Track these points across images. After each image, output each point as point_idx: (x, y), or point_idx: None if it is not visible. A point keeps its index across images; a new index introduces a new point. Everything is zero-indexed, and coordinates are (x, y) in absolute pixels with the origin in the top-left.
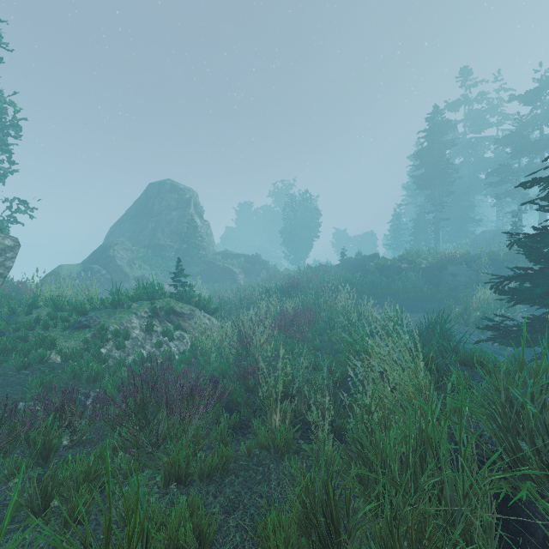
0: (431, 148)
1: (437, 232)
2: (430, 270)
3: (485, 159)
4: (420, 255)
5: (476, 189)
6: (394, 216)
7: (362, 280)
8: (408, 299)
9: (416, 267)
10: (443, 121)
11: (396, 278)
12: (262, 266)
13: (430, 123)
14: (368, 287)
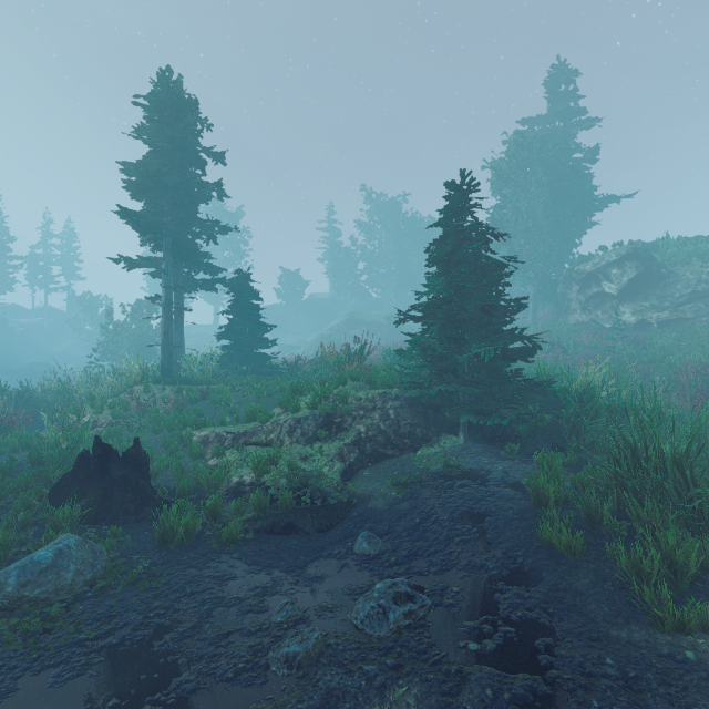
0: None
1: None
2: None
3: None
4: None
5: None
6: None
7: None
8: None
9: None
10: None
11: None
12: None
13: None
14: None
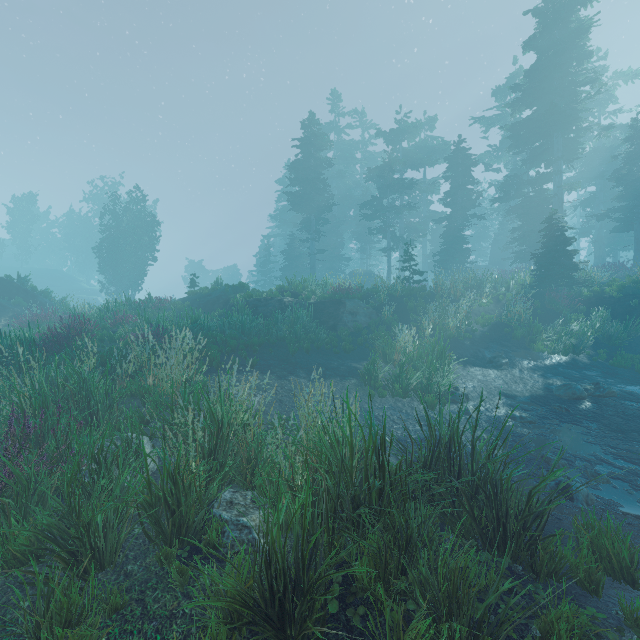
0: (307, 162)
1: (313, 265)
2: (323, 307)
3: (352, 195)
4: (307, 286)
5: (344, 227)
6: (261, 248)
7: (223, 321)
8: (302, 353)
9: (304, 302)
10: (320, 133)
11: (280, 318)
12: (33, 299)
13: (306, 132)
14: (234, 334)
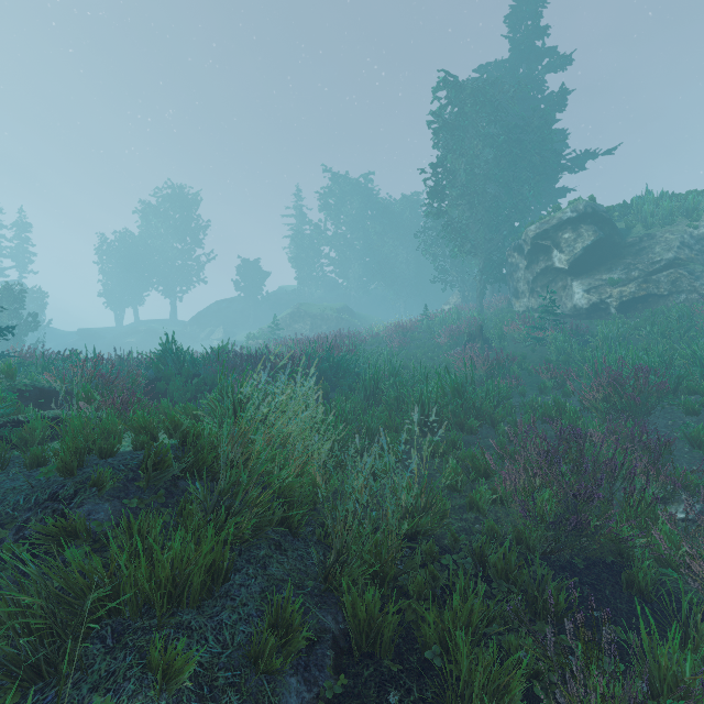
0: None
1: None
2: None
3: None
4: None
5: None
6: None
7: None
8: None
9: None
10: None
11: None
12: None
13: None
14: None
